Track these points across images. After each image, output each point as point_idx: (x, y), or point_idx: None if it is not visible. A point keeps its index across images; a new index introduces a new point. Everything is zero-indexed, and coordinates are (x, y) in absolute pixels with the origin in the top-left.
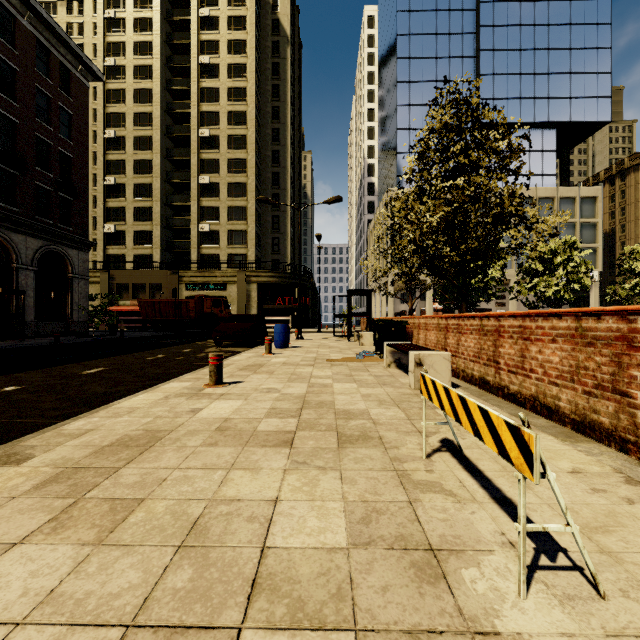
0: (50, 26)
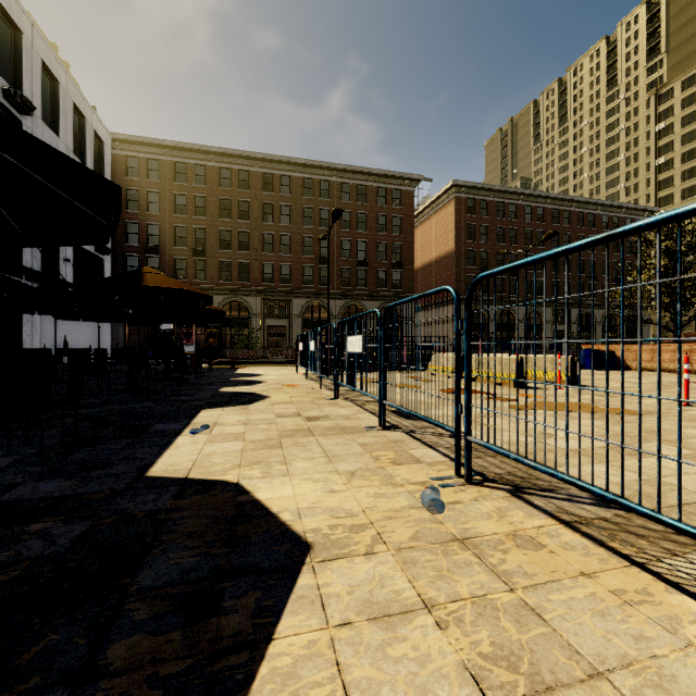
0: (632, 208)
